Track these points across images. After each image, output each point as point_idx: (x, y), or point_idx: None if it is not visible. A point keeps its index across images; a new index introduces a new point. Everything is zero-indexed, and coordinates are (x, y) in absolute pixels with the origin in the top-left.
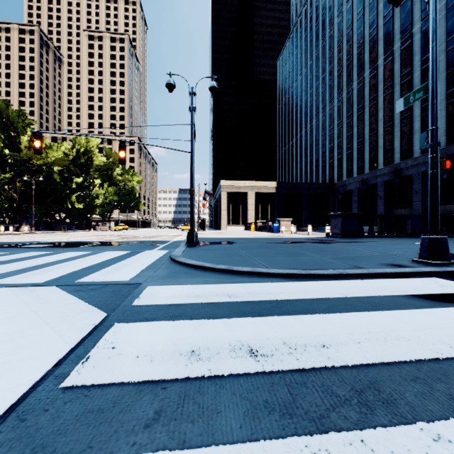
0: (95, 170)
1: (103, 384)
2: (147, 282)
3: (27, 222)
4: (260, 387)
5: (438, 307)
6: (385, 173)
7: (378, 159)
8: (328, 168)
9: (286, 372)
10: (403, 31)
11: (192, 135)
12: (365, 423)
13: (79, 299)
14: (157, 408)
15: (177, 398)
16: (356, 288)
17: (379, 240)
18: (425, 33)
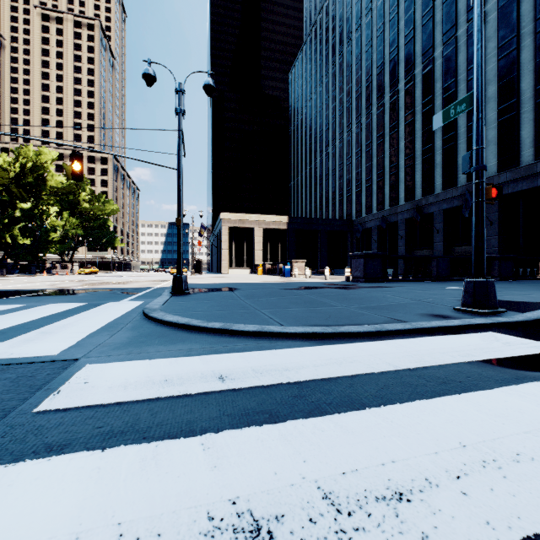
0: (49, 193)
1: None
2: (90, 357)
3: None
4: None
5: (525, 381)
6: (406, 210)
7: (399, 194)
8: (345, 202)
9: None
10: (425, 54)
11: (180, 147)
12: None
13: None
14: None
15: None
16: (406, 353)
17: (406, 285)
18: (446, 59)
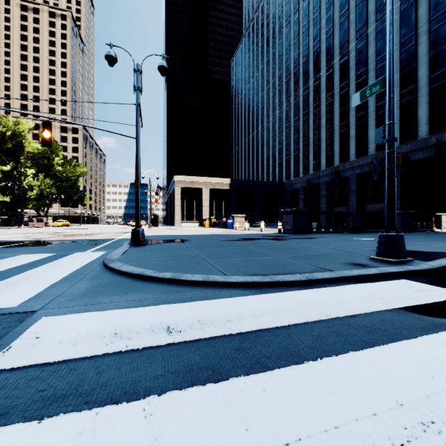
0: (26, 158)
1: None
2: (47, 308)
3: None
4: None
5: (442, 328)
6: (327, 174)
7: (321, 161)
8: (277, 168)
9: None
10: (342, 47)
11: (138, 119)
12: None
13: None
14: None
15: None
16: (334, 301)
17: (328, 236)
18: (359, 51)
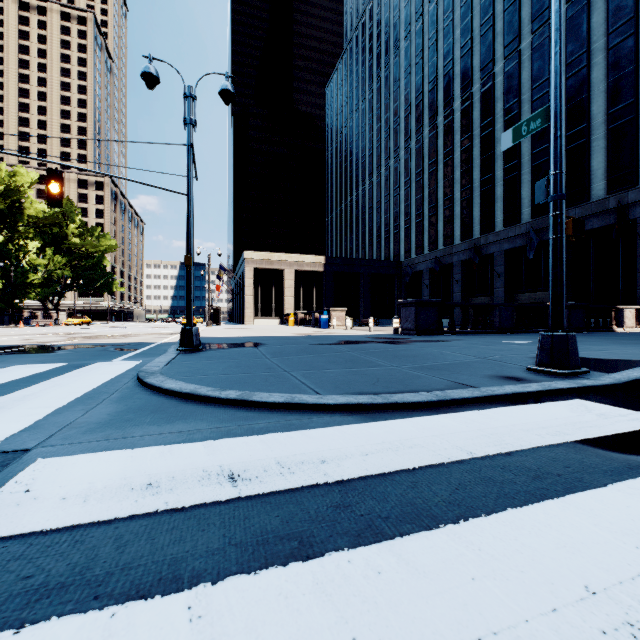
0: (27, 225)
1: None
2: (47, 445)
3: None
4: None
5: None
6: (463, 250)
7: (454, 231)
8: (392, 241)
9: None
10: (484, 69)
11: (190, 166)
12: None
13: None
14: None
15: None
16: (480, 431)
17: (465, 338)
18: (508, 75)
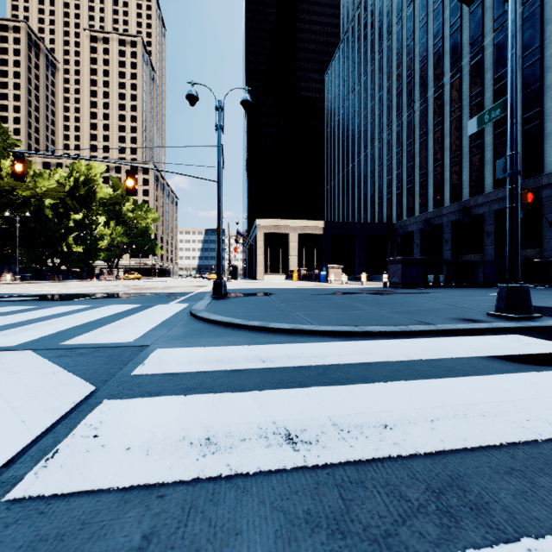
0: (98, 204)
1: (72, 492)
2: (157, 344)
3: (9, 269)
4: (300, 490)
5: (525, 371)
6: (452, 211)
7: (444, 195)
8: (385, 205)
9: (336, 466)
10: (473, 44)
11: (220, 160)
12: (450, 543)
13: (61, 367)
14: (147, 530)
15: (179, 511)
16: (423, 348)
17: (447, 291)
18: (498, 47)
